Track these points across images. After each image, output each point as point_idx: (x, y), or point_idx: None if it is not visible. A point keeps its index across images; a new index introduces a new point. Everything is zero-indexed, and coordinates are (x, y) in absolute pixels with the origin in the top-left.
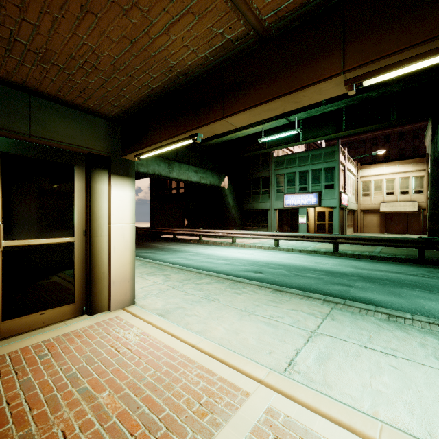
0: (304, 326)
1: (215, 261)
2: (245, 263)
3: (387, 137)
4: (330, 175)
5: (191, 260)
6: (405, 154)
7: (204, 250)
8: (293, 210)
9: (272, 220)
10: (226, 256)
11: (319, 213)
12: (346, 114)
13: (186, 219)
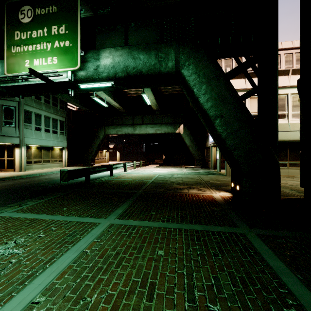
0: None
1: None
2: None
3: None
4: None
5: None
6: None
7: None
8: None
9: (210, 156)
10: None
11: None
12: None
13: (164, 155)
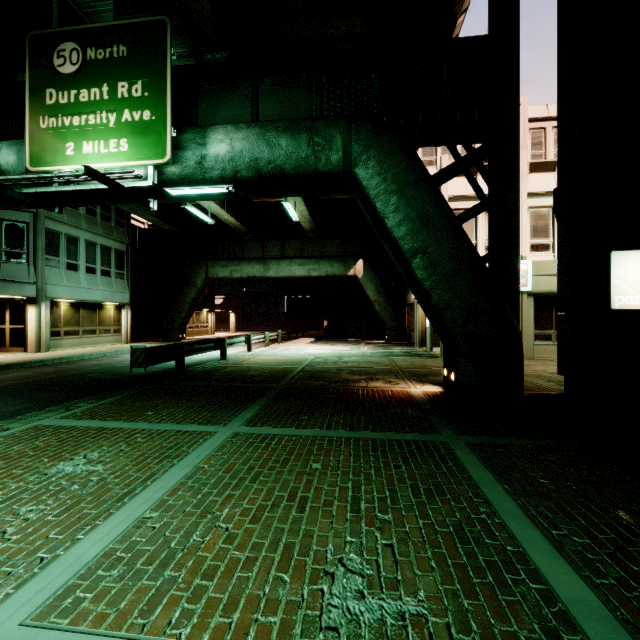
0: None
1: None
2: None
3: None
4: None
5: None
6: None
7: None
8: None
9: (415, 321)
10: None
11: None
12: None
13: (326, 319)
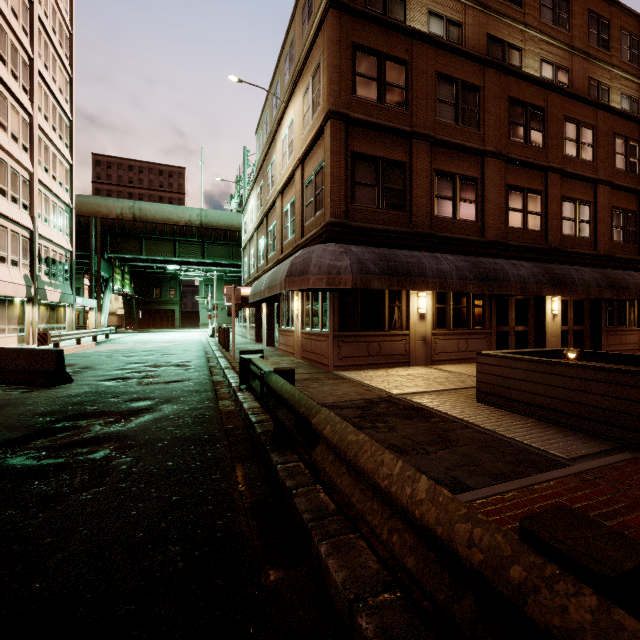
0: None
1: None
2: None
3: None
4: (78, 292)
5: None
6: None
7: None
8: None
9: None
10: None
11: None
12: None
13: None
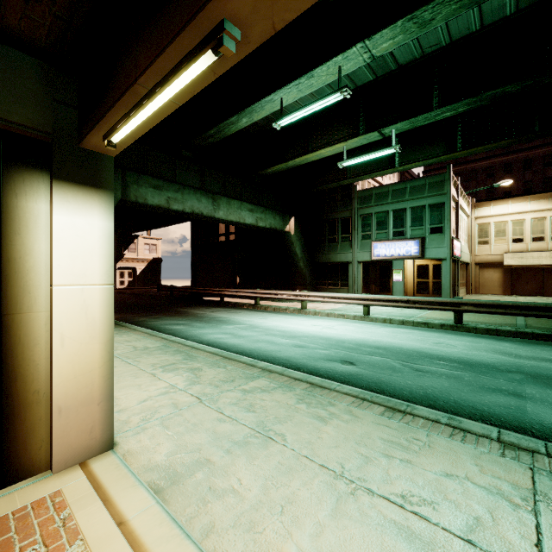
0: (501, 545)
1: (278, 340)
2: (323, 344)
3: (507, 166)
4: (438, 214)
5: (241, 337)
6: (533, 188)
7: (262, 321)
8: (383, 263)
9: (355, 277)
10: (294, 331)
11: (420, 267)
12: (462, 126)
13: (239, 275)
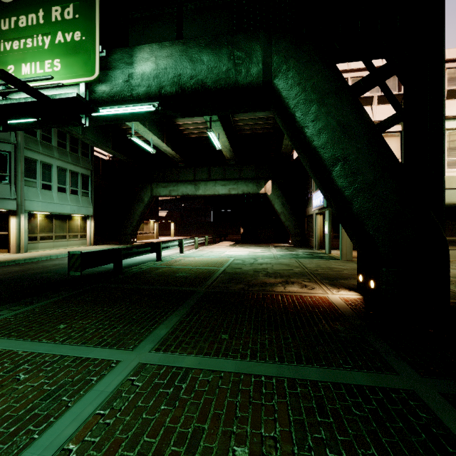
0: None
1: None
2: None
3: None
4: None
5: None
6: None
7: None
8: None
9: (314, 229)
10: None
11: None
12: None
13: (243, 227)
